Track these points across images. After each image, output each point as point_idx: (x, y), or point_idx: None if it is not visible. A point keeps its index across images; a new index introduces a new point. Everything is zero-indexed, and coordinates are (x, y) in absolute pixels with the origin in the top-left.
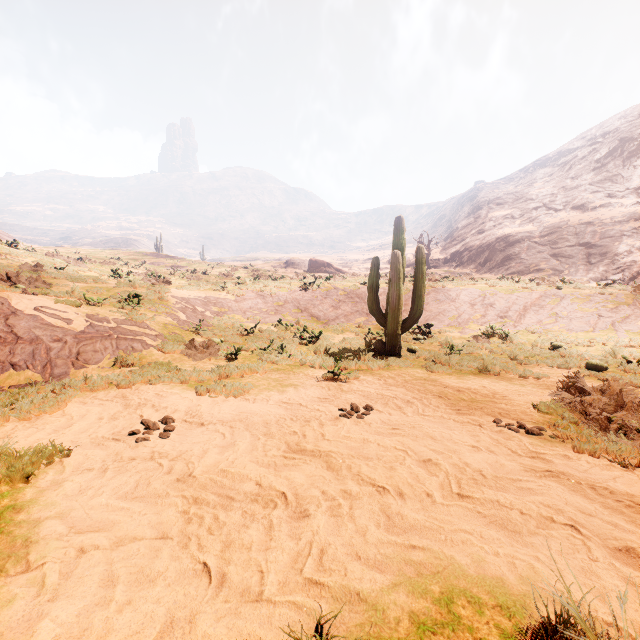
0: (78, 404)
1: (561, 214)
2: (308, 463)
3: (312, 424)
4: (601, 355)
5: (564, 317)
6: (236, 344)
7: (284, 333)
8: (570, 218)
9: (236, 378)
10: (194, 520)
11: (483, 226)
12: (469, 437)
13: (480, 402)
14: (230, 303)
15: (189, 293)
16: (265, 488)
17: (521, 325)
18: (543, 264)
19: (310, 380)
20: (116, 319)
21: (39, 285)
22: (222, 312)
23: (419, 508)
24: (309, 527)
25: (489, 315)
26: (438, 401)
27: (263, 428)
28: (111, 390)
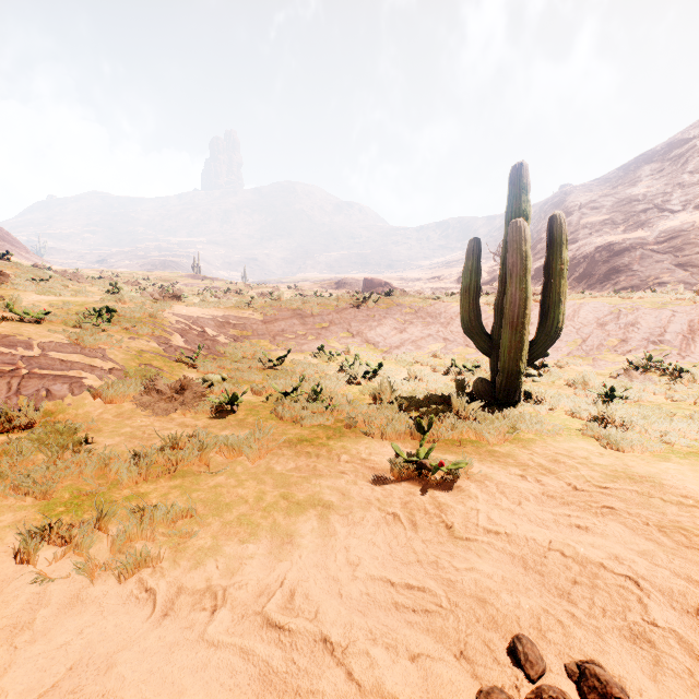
0: None
1: (680, 216)
2: None
3: None
4: None
5: None
6: (249, 383)
7: (326, 365)
8: (696, 219)
9: (190, 474)
10: None
11: (575, 235)
12: None
13: None
14: (255, 324)
15: (201, 311)
16: None
17: (693, 354)
18: (666, 276)
19: (362, 482)
20: (48, 343)
21: None
22: (243, 336)
23: None
24: None
25: (633, 339)
26: None
27: None
28: None
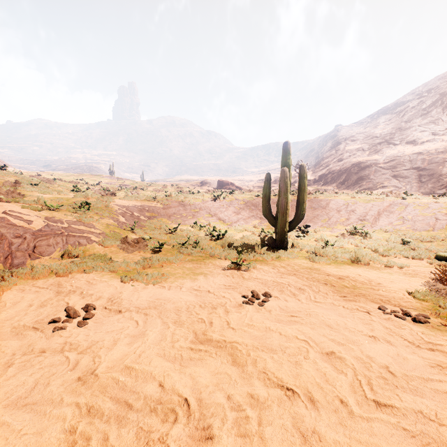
0: (17, 291)
1: (398, 147)
2: (213, 357)
3: (218, 311)
4: (444, 249)
5: (409, 220)
6: (162, 240)
7: (198, 232)
8: (405, 150)
9: (157, 267)
10: (78, 445)
11: (342, 156)
12: (362, 325)
13: (361, 289)
14: (159, 210)
15: (129, 202)
16: (167, 391)
17: (376, 226)
18: (386, 182)
19: (217, 269)
20: (68, 221)
21: (15, 196)
22: (153, 216)
23: (336, 422)
24: None
25: (352, 218)
26: (325, 288)
27: (174, 315)
28: (50, 278)
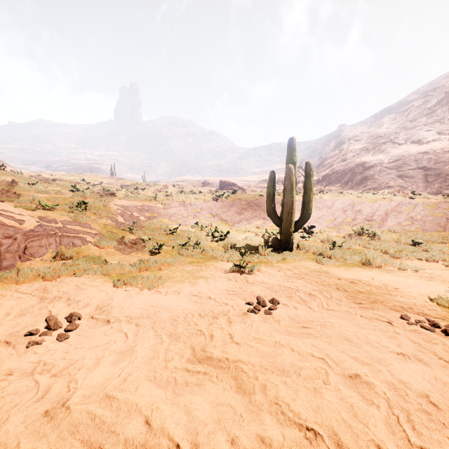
0: None
1: (403, 147)
2: (214, 382)
3: (220, 321)
4: None
5: (419, 220)
6: (161, 241)
7: (200, 232)
8: (410, 149)
9: (154, 270)
10: None
11: (345, 156)
12: (387, 339)
13: (377, 295)
14: (159, 210)
15: (128, 202)
16: (155, 431)
17: (384, 226)
18: (392, 182)
19: (219, 272)
20: (63, 220)
21: (10, 195)
22: (153, 216)
23: None
24: None
25: (358, 219)
26: (338, 294)
27: (169, 326)
28: (35, 282)
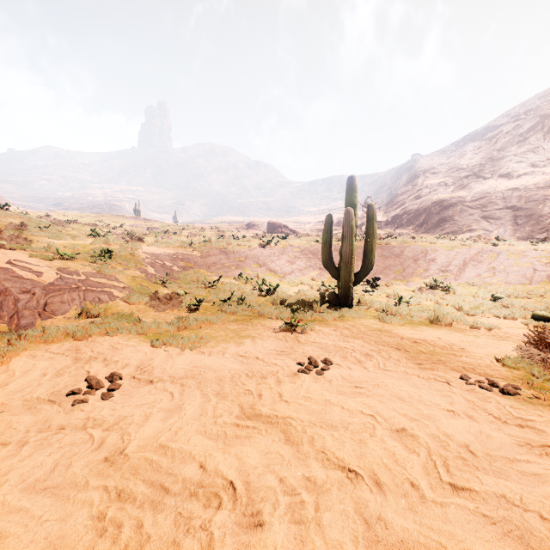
0: (27, 358)
1: (489, 181)
2: (263, 434)
3: (269, 381)
4: (543, 306)
5: (501, 271)
6: (199, 296)
7: (244, 286)
8: (497, 185)
9: (195, 329)
10: (108, 532)
11: (420, 192)
12: (440, 398)
13: (440, 355)
14: (196, 259)
15: (159, 250)
16: (210, 473)
17: (461, 278)
18: (474, 225)
19: (267, 331)
20: (86, 272)
21: (20, 242)
22: (188, 267)
23: (405, 508)
24: (262, 546)
25: (431, 269)
26: (397, 354)
27: (216, 386)
28: (66, 342)
